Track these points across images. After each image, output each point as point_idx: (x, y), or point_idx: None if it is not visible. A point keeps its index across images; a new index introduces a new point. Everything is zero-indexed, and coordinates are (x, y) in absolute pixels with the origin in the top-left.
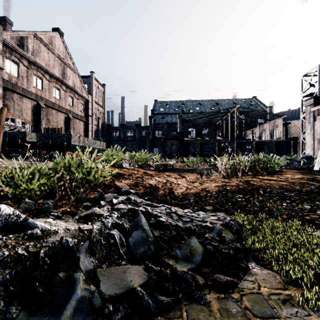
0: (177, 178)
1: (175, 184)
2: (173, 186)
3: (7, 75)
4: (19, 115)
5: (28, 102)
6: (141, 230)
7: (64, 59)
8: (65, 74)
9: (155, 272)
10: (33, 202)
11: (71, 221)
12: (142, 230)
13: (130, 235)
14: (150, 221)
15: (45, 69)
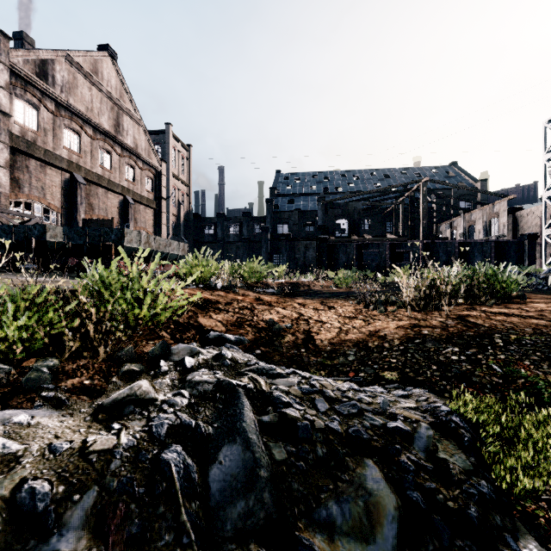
0: (318, 310)
1: (316, 322)
2: (312, 327)
3: (18, 126)
4: (39, 197)
5: (56, 174)
6: (241, 443)
7: (118, 100)
8: (120, 125)
9: None
10: (3, 367)
11: (84, 412)
12: (244, 445)
13: (215, 458)
14: (265, 419)
15: (85, 117)
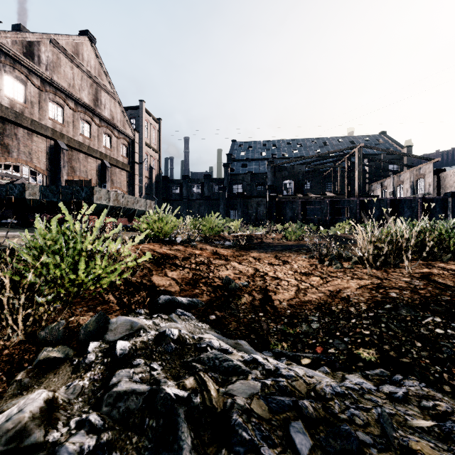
0: (274, 265)
1: (272, 279)
2: (269, 284)
3: (7, 99)
4: (26, 161)
5: (41, 141)
6: None
7: (96, 78)
8: (98, 100)
9: None
10: None
11: None
12: None
13: None
14: None
15: (68, 92)
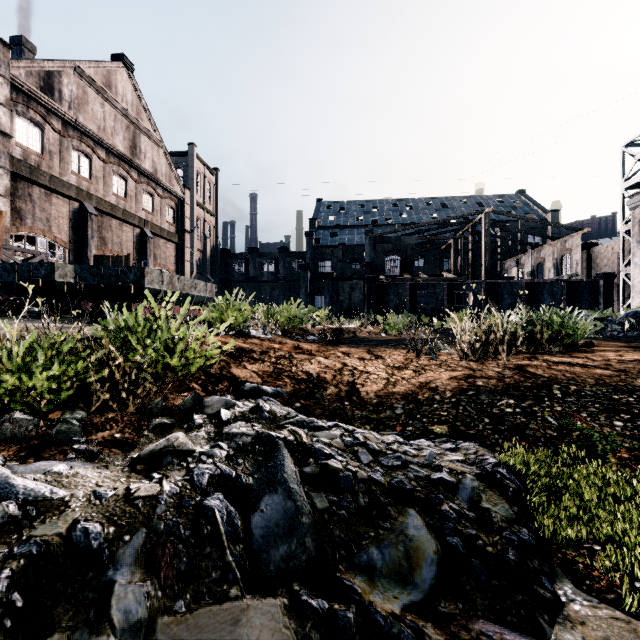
0: (364, 360)
1: (362, 373)
2: (357, 378)
3: (19, 149)
4: (43, 230)
5: (63, 203)
6: (282, 492)
7: (134, 118)
8: (136, 147)
9: (318, 620)
10: (32, 419)
11: (119, 465)
12: (286, 494)
13: (256, 507)
14: (306, 469)
15: (97, 138)
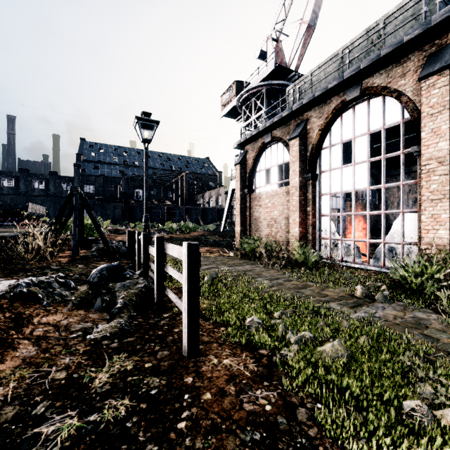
0: None
1: None
2: None
3: None
4: None
5: None
6: None
7: None
8: None
9: None
10: None
11: None
12: None
13: None
14: None
15: None
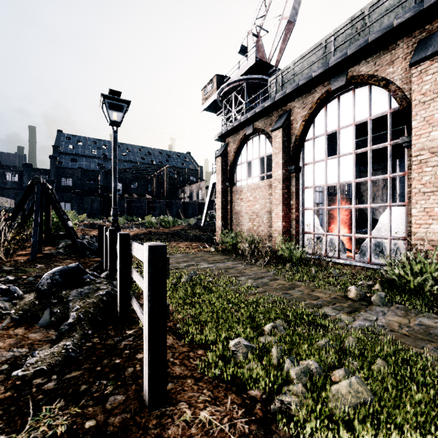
0: None
1: None
2: None
3: None
4: None
5: None
6: None
7: None
8: None
9: None
10: None
11: None
12: None
13: None
14: None
15: None
